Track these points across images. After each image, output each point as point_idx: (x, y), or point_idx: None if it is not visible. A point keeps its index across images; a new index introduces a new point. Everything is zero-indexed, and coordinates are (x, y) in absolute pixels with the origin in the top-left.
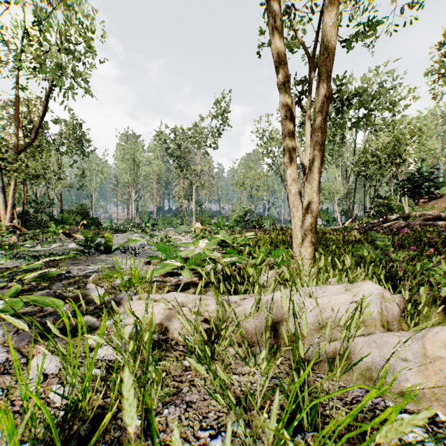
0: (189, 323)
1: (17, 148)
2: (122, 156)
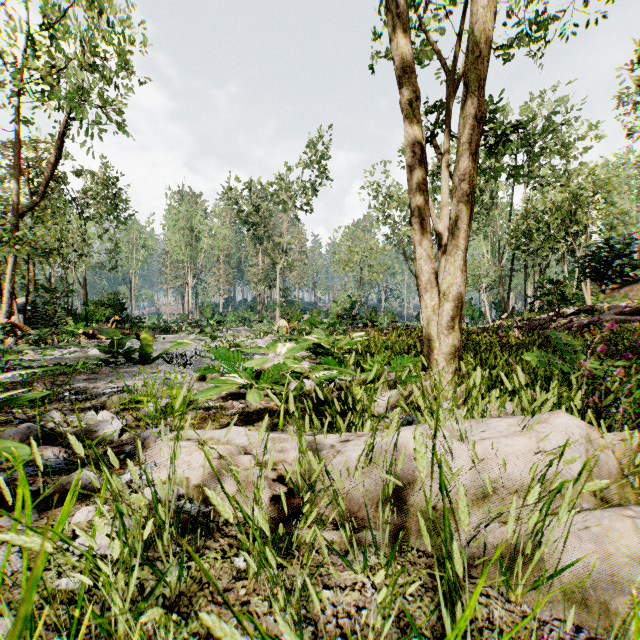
0: (231, 504)
1: (17, 210)
2: (175, 223)
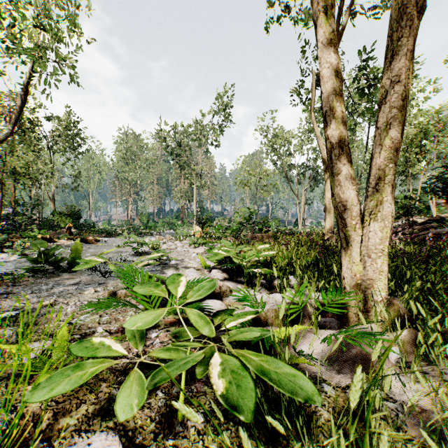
0: None
1: None
2: (121, 155)
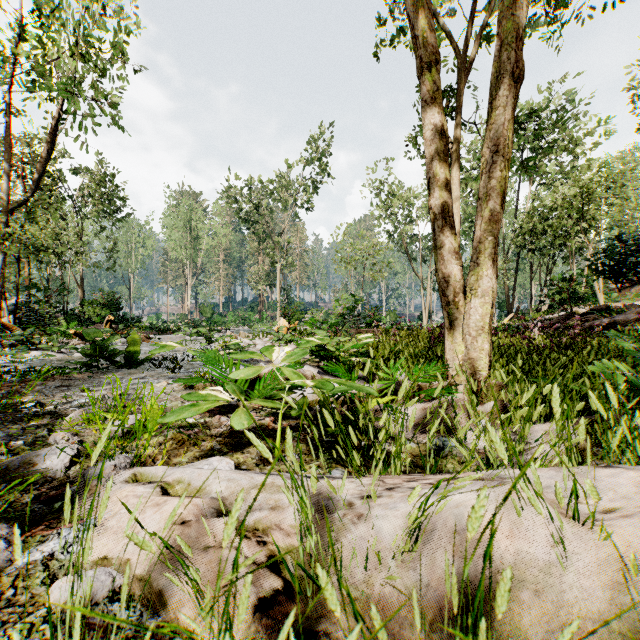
0: None
1: (6, 205)
2: (174, 222)
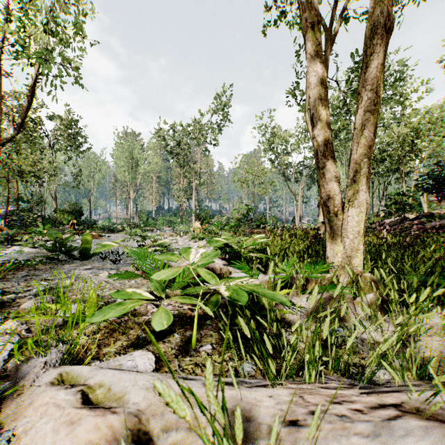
0: None
1: None
2: (121, 154)
